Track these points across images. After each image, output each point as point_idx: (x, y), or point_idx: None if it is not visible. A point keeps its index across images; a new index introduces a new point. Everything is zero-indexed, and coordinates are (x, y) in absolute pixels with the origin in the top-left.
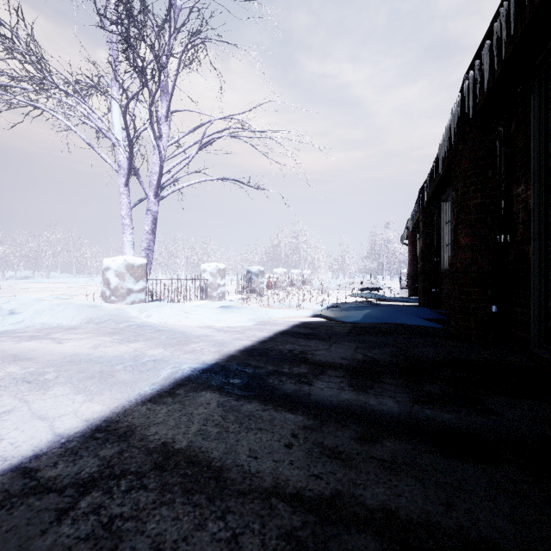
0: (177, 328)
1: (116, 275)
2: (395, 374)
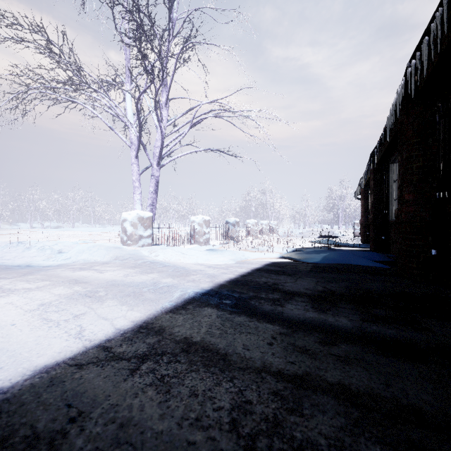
0: (178, 264)
1: (131, 224)
2: (349, 301)
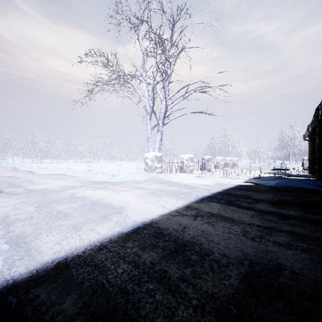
0: (184, 183)
1: (151, 160)
2: (296, 205)
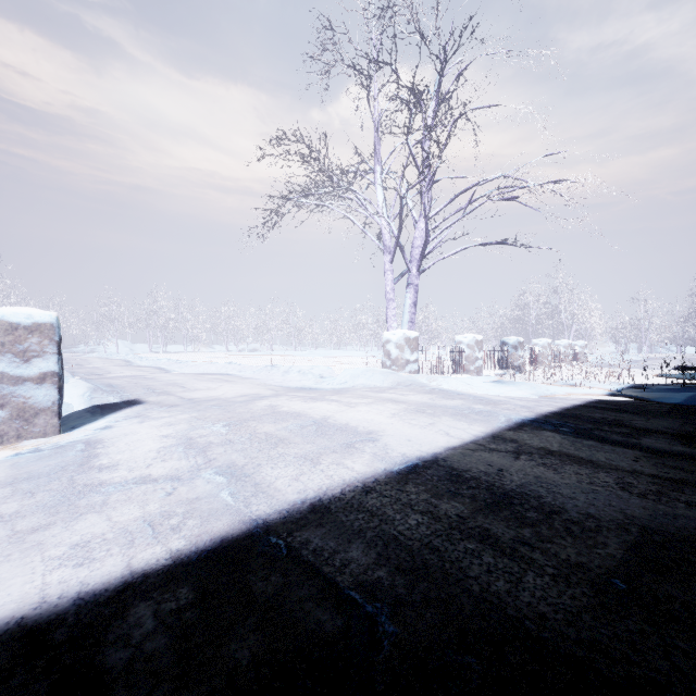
0: (472, 394)
1: (396, 347)
2: None
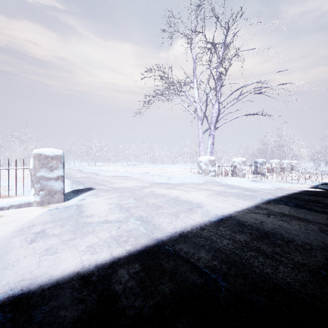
0: (242, 186)
1: (204, 164)
2: None
